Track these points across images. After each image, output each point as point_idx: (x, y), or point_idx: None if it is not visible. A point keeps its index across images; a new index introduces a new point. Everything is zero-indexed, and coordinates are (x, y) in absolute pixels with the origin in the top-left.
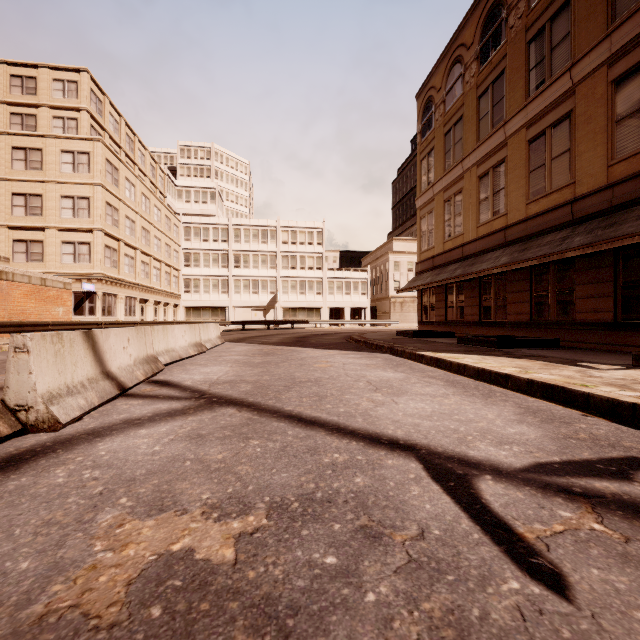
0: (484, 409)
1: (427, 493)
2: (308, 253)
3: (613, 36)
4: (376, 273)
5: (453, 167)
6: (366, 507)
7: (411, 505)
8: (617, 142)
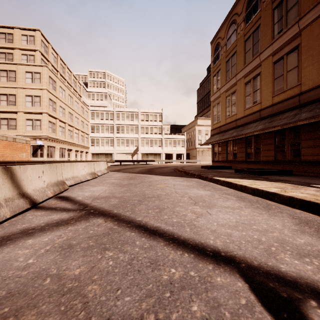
0: (271, 220)
1: None
2: (154, 125)
3: None
4: (189, 136)
5: (231, 79)
6: None
7: None
8: None
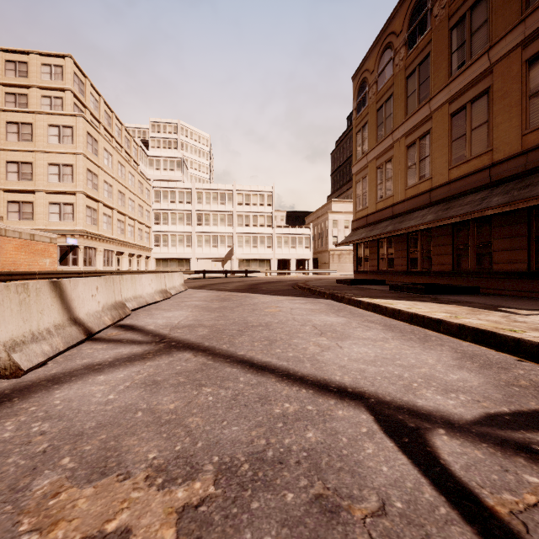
0: (423, 354)
1: (382, 451)
2: (260, 213)
3: (527, 21)
4: (317, 230)
5: (384, 138)
6: (320, 470)
7: (367, 467)
8: (531, 114)
